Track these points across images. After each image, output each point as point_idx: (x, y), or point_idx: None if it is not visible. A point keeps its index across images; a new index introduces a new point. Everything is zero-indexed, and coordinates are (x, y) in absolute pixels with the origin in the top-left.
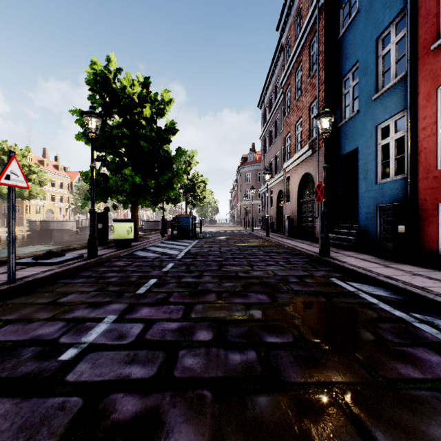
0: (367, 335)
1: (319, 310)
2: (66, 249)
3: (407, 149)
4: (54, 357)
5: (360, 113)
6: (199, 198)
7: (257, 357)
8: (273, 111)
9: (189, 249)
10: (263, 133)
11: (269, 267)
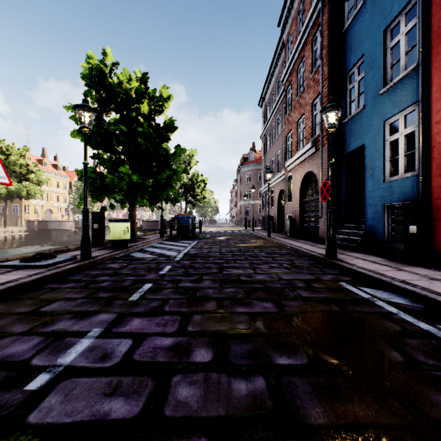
0: (394, 355)
1: (333, 321)
2: (59, 250)
3: (418, 145)
4: (19, 386)
5: (366, 108)
6: (199, 198)
7: (266, 387)
8: (274, 109)
9: (188, 250)
10: (264, 132)
11: (273, 269)
